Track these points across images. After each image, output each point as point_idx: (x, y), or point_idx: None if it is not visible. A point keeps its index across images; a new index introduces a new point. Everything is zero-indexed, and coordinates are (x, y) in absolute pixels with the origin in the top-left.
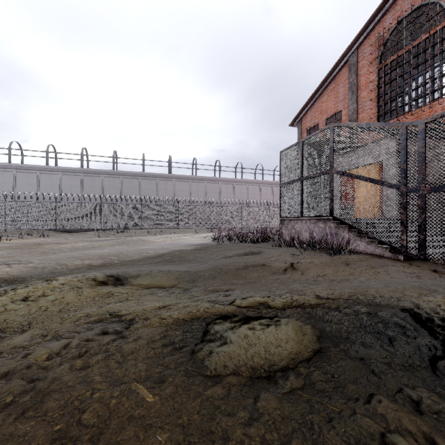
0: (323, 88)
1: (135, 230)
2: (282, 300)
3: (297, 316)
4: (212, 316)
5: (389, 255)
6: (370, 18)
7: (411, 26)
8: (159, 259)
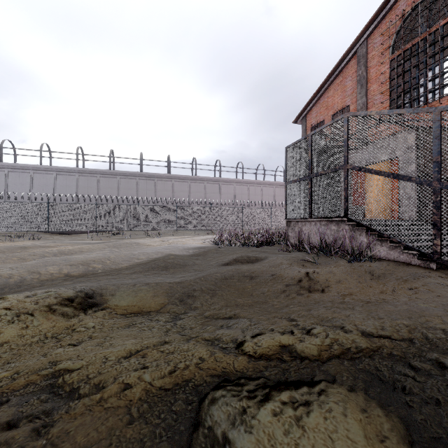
0: (329, 82)
1: (133, 232)
2: (315, 342)
3: (349, 378)
4: (209, 379)
5: (418, 262)
6: (381, 5)
7: (427, 11)
8: (151, 266)
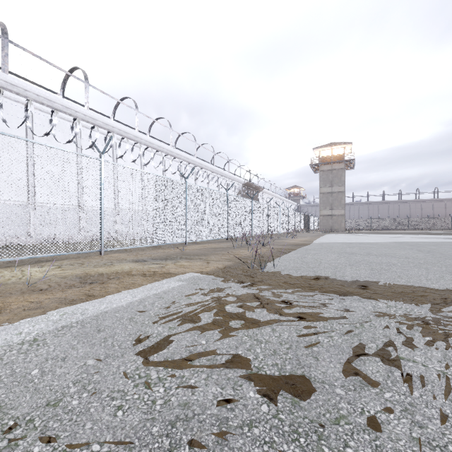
0: None
1: None
2: None
3: None
4: None
5: None
6: None
7: None
8: None
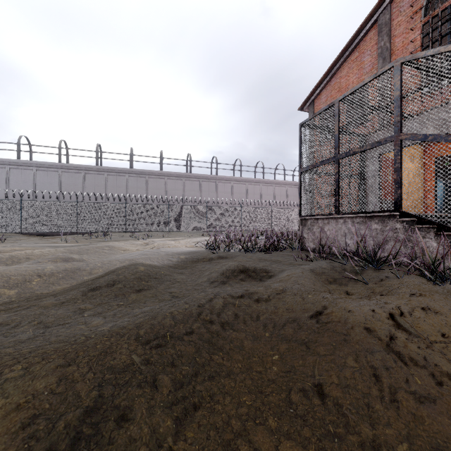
0: (343, 59)
1: (121, 233)
2: None
3: None
4: None
5: None
6: None
7: None
8: (100, 288)
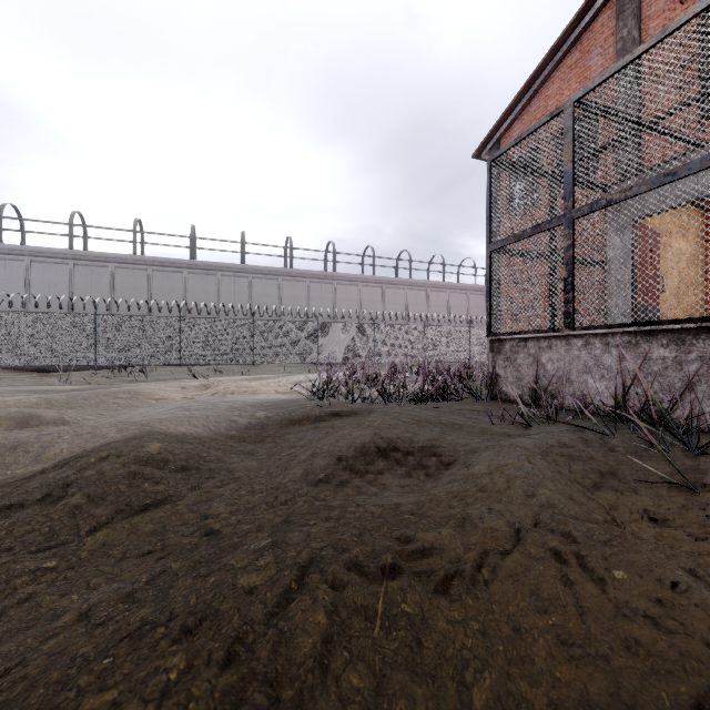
0: (552, 66)
1: (175, 368)
2: None
3: None
4: None
5: None
6: None
7: None
8: (20, 508)
